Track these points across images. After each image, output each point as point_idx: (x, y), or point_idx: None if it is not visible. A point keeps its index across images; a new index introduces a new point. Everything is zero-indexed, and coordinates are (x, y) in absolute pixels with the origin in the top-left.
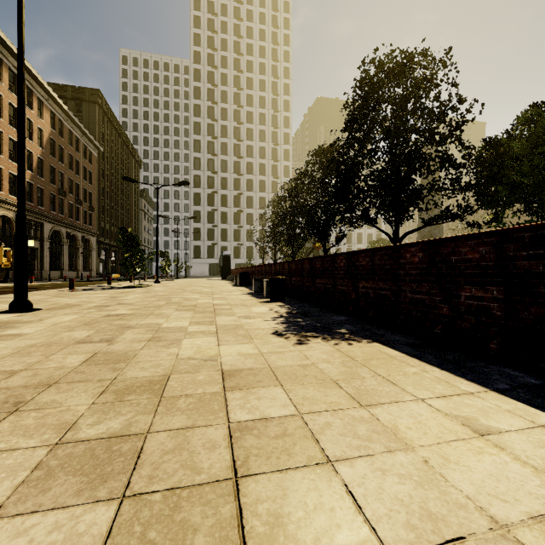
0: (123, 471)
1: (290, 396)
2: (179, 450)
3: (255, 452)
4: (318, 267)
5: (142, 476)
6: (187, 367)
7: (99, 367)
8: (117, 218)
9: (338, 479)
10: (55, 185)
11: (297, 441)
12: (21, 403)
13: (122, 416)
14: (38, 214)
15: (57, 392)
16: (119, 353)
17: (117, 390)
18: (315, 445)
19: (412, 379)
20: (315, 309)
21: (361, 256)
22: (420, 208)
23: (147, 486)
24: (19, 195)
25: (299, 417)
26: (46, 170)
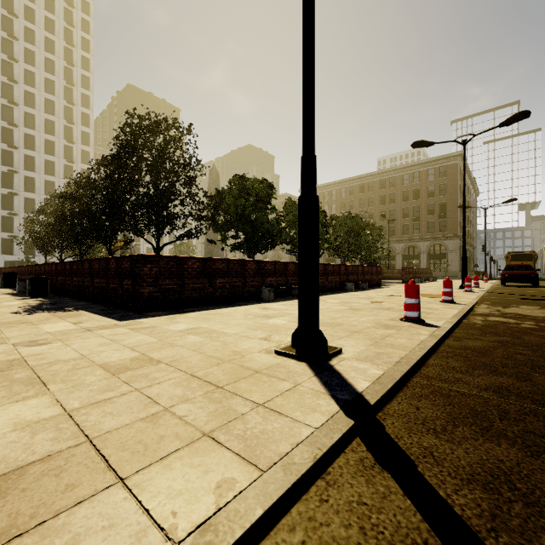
0: None
1: None
2: None
3: None
4: (75, 269)
5: None
6: None
7: None
8: None
9: (3, 334)
10: None
11: None
12: None
13: None
14: None
15: None
16: None
17: None
18: None
19: (76, 318)
20: (69, 300)
21: (95, 263)
22: (173, 227)
23: None
24: None
25: None
26: None
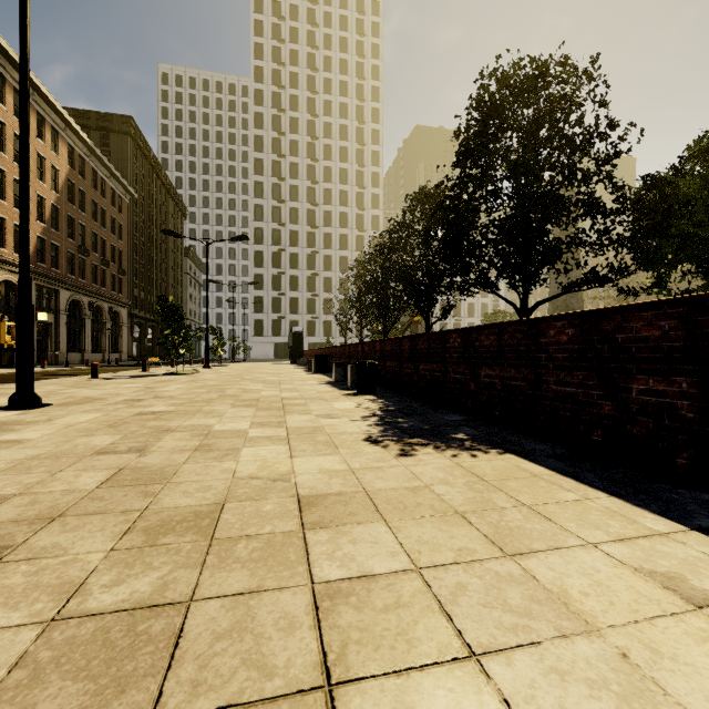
0: (152, 671)
1: (400, 538)
2: (238, 631)
3: (356, 637)
4: (423, 349)
5: (181, 681)
6: (249, 491)
7: (124, 490)
8: (156, 284)
9: (492, 688)
10: (75, 240)
11: (419, 617)
12: (8, 548)
13: (153, 572)
14: (52, 278)
15: (62, 530)
16: (153, 469)
17: (149, 527)
18: (447, 625)
19: (572, 511)
20: (419, 405)
21: (483, 334)
22: (556, 269)
23: (189, 701)
24: (22, 252)
25: (416, 574)
26: (62, 222)
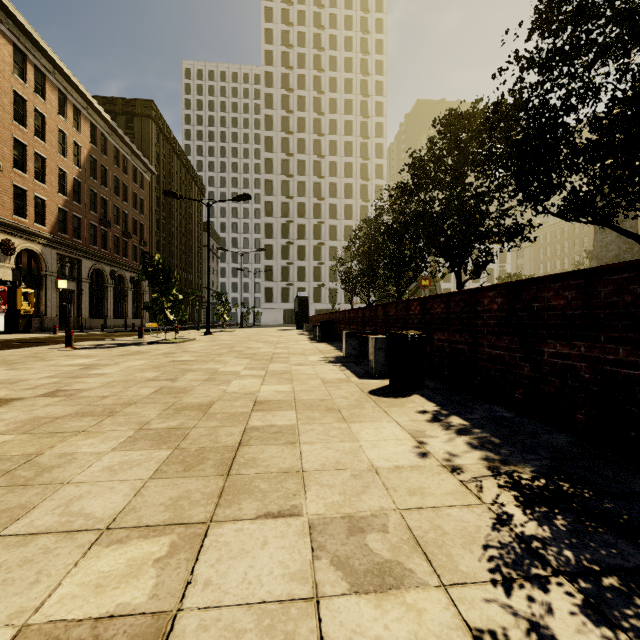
0: None
1: None
2: None
3: None
4: (559, 308)
5: None
6: None
7: None
8: (176, 255)
9: None
10: (97, 213)
11: None
12: None
13: None
14: (74, 248)
15: None
16: None
17: None
18: None
19: None
20: (577, 450)
21: None
22: None
23: None
24: None
25: None
26: (84, 195)
